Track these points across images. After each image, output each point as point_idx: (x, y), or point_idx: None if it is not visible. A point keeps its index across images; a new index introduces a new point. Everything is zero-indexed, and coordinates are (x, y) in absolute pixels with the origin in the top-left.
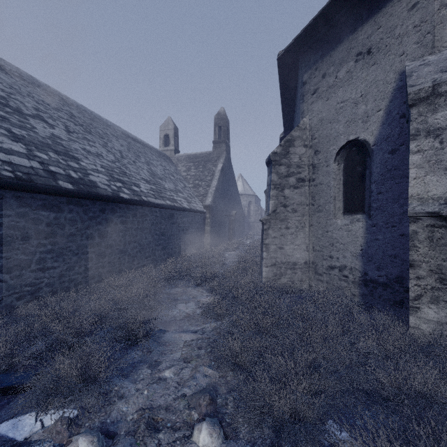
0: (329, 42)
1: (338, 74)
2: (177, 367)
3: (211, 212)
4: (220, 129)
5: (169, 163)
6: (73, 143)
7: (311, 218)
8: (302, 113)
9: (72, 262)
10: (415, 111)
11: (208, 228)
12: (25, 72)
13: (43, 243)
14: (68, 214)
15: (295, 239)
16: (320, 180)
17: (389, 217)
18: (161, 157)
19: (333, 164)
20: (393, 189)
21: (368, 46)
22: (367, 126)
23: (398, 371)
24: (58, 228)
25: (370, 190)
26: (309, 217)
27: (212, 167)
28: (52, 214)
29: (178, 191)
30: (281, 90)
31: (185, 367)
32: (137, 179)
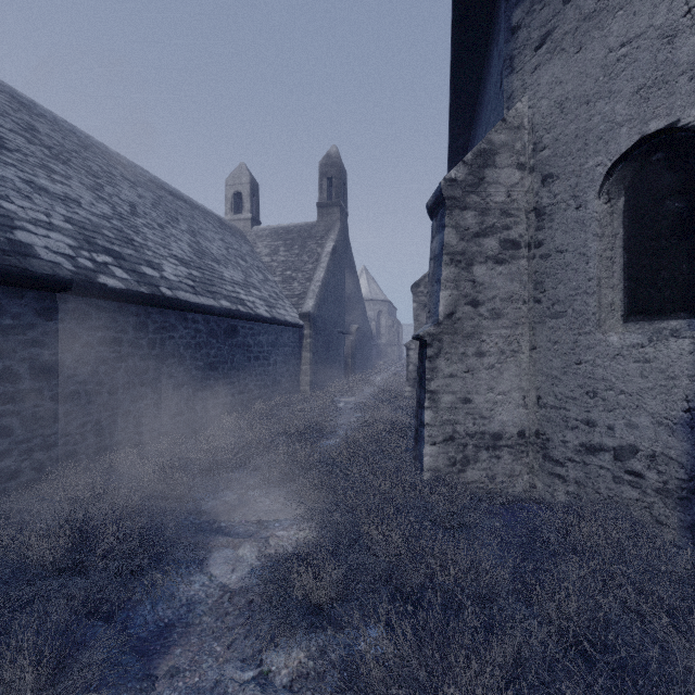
0: None
1: None
2: None
3: (313, 326)
4: (330, 184)
5: (240, 240)
6: None
7: (534, 333)
8: (508, 98)
9: None
10: None
11: (308, 355)
12: None
13: None
14: None
15: (497, 381)
16: (557, 243)
17: None
18: (226, 229)
19: (596, 201)
20: None
21: None
22: None
23: None
24: None
25: None
26: (526, 330)
27: (316, 247)
28: None
29: (251, 286)
30: (453, 71)
31: None
32: (158, 256)
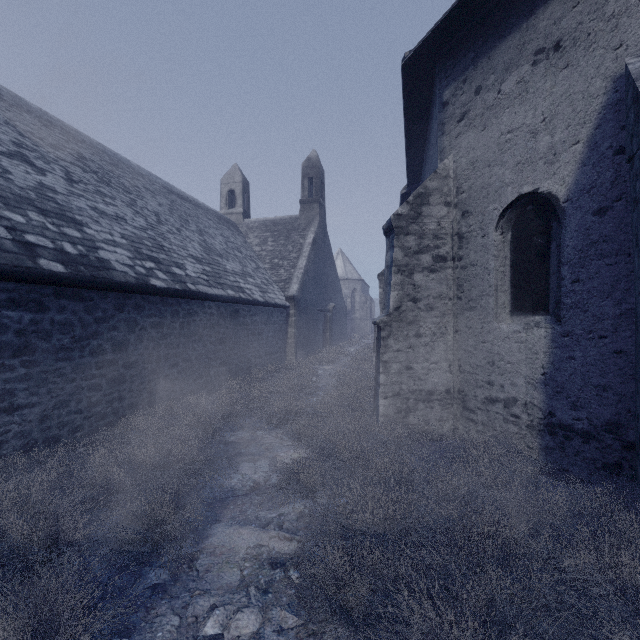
0: (487, 36)
1: (502, 86)
2: (229, 609)
3: (297, 306)
4: (311, 183)
5: (234, 233)
6: (76, 199)
7: (457, 320)
8: (440, 152)
9: (64, 395)
10: None
11: (293, 331)
12: (6, 90)
13: (10, 365)
14: (58, 314)
15: (430, 354)
16: (471, 259)
17: (594, 321)
18: (223, 223)
19: (494, 233)
20: (602, 275)
21: (556, 37)
22: (554, 169)
23: None
24: (38, 339)
25: (558, 275)
26: (452, 318)
27: (299, 238)
28: (26, 314)
29: (247, 275)
30: (406, 118)
31: (245, 608)
32: (181, 257)
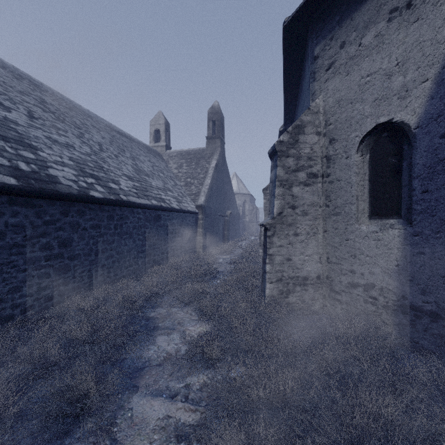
0: (349, 2)
1: (362, 40)
2: None
3: (204, 213)
4: (214, 124)
5: (159, 160)
6: (34, 130)
7: (325, 223)
8: (312, 94)
9: (17, 282)
10: None
11: (201, 230)
12: None
13: None
14: (11, 218)
15: (305, 249)
16: (337, 175)
17: (441, 224)
18: (151, 153)
19: (355, 155)
20: None
21: None
22: (406, 102)
23: None
24: None
25: (409, 187)
26: (322, 221)
27: (205, 164)
28: None
29: (167, 190)
30: (285, 72)
31: None
32: (117, 175)
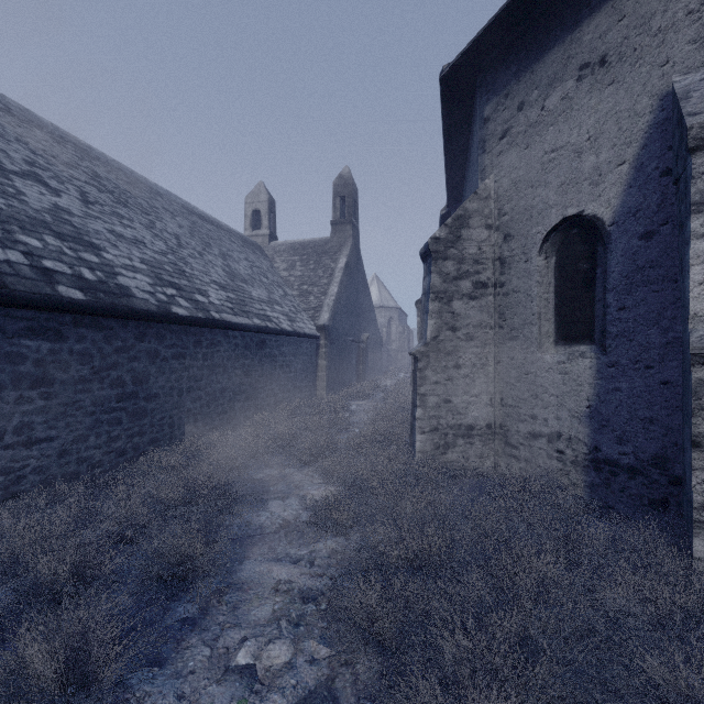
0: (530, 49)
1: (546, 102)
2: (260, 640)
3: (328, 337)
4: (343, 202)
5: (260, 257)
6: (93, 221)
7: (499, 351)
8: (481, 171)
9: (83, 429)
10: (700, 160)
11: (323, 363)
12: (16, 103)
13: (28, 396)
14: (77, 343)
15: (470, 386)
16: (513, 285)
17: (640, 351)
18: (247, 246)
19: (537, 258)
20: (648, 302)
21: (601, 52)
22: (600, 191)
23: (695, 666)
24: (57, 369)
25: (604, 303)
26: (494, 348)
27: (330, 263)
28: (45, 344)
29: (274, 302)
30: (445, 134)
31: (276, 640)
32: (204, 283)
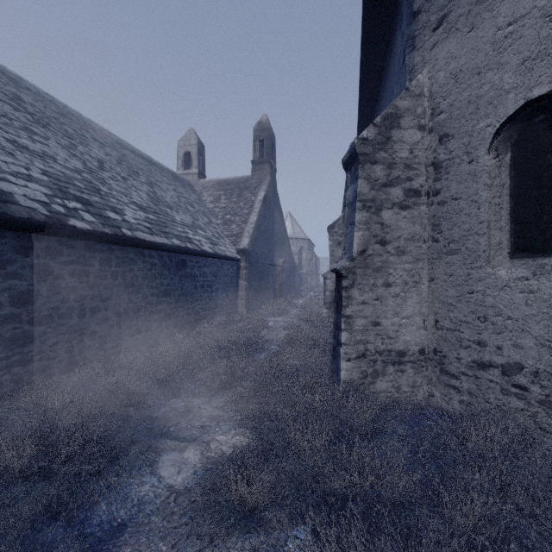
0: None
1: None
2: None
3: (248, 259)
4: (262, 145)
5: (189, 190)
6: None
7: (432, 267)
8: (410, 71)
9: None
10: None
11: (243, 283)
12: None
13: None
14: None
15: (401, 307)
16: (452, 191)
17: None
18: (178, 181)
19: (486, 156)
20: None
21: None
22: None
23: None
24: None
25: None
26: (426, 264)
27: (251, 196)
28: None
29: (197, 227)
30: (363, 51)
31: None
32: (121, 202)
